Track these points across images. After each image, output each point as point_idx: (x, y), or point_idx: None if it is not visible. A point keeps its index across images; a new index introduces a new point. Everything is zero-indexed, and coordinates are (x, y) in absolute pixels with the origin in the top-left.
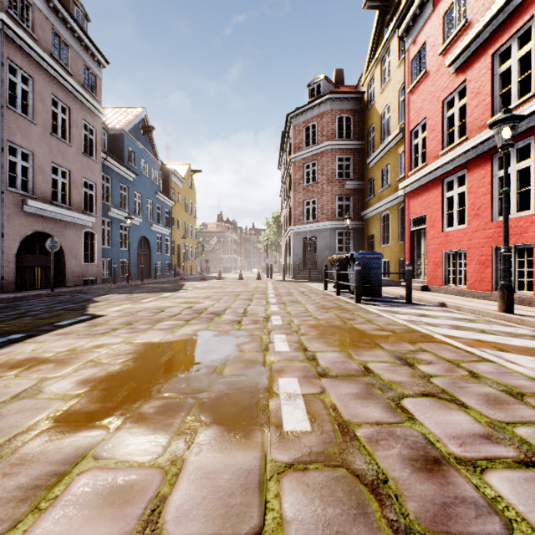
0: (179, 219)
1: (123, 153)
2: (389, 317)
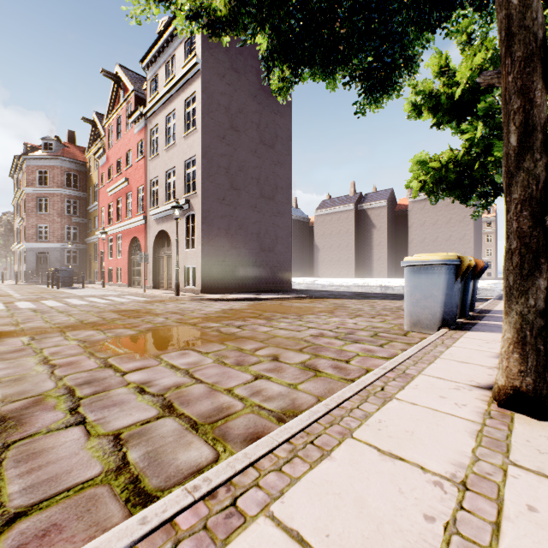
0: None
1: None
2: (63, 290)
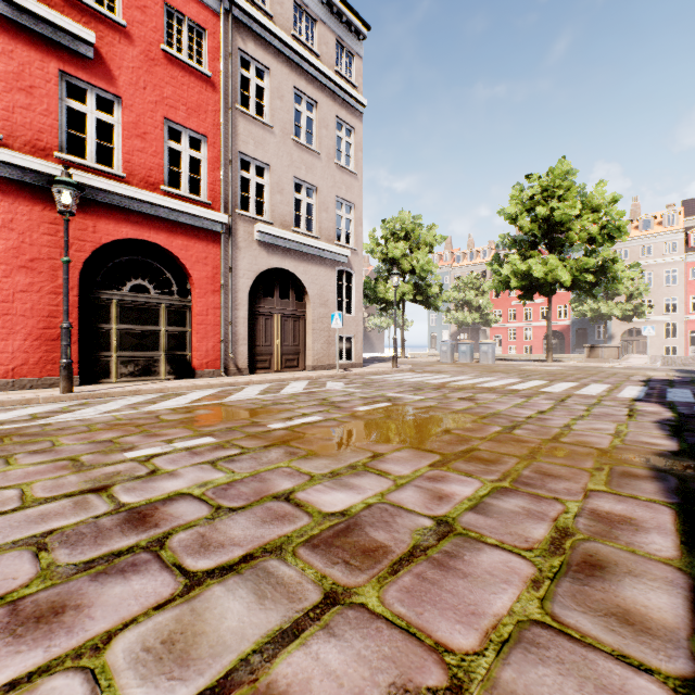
0: None
1: None
2: (85, 417)
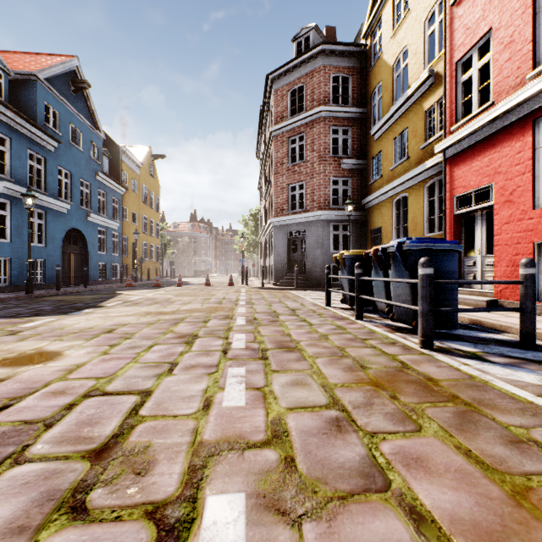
0: (134, 211)
1: (35, 108)
2: None
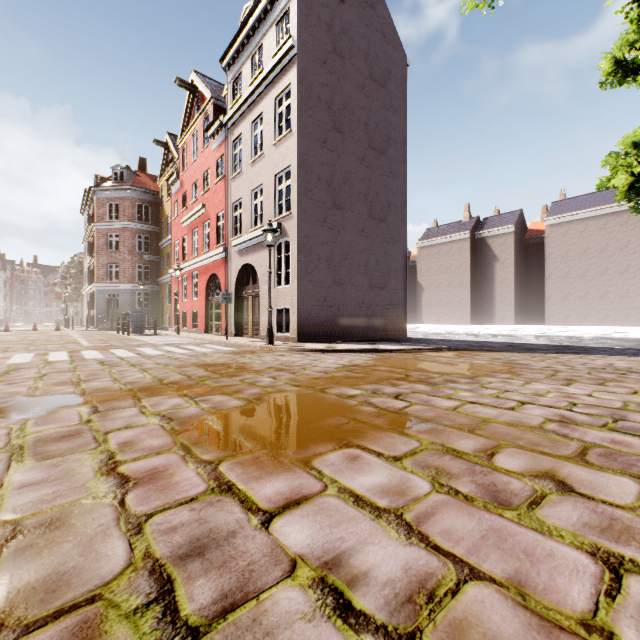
0: None
1: None
2: (134, 337)
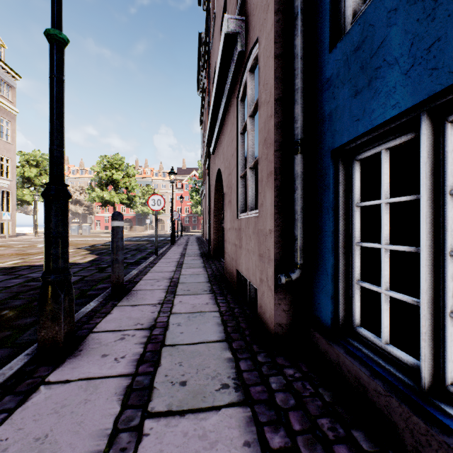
0: None
1: None
2: None
